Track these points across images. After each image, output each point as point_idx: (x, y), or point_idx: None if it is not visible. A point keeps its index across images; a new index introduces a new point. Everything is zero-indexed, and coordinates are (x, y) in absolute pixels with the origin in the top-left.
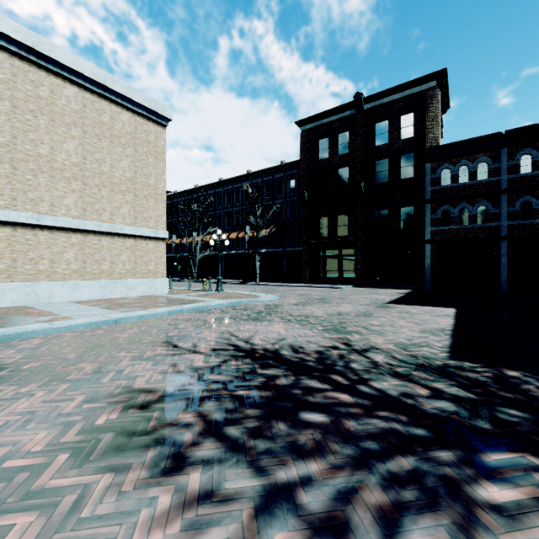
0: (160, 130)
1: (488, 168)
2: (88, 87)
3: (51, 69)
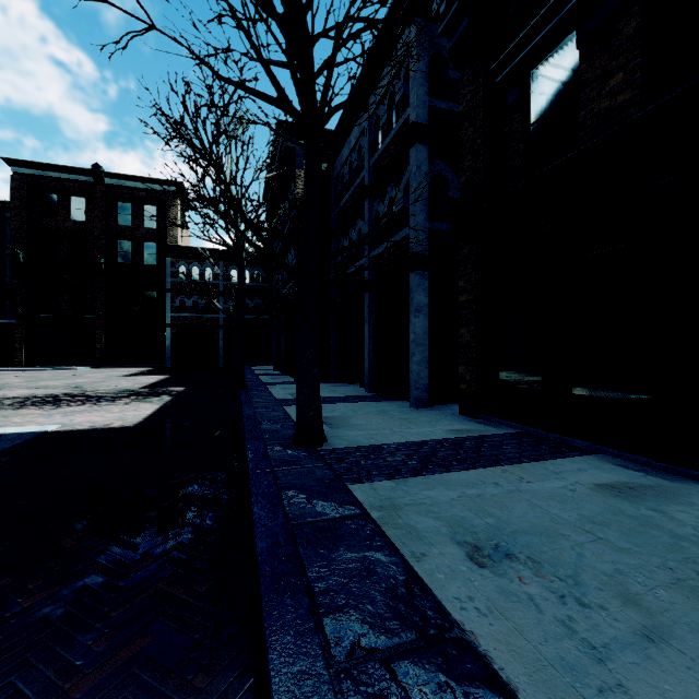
0: None
1: (212, 273)
2: None
3: None
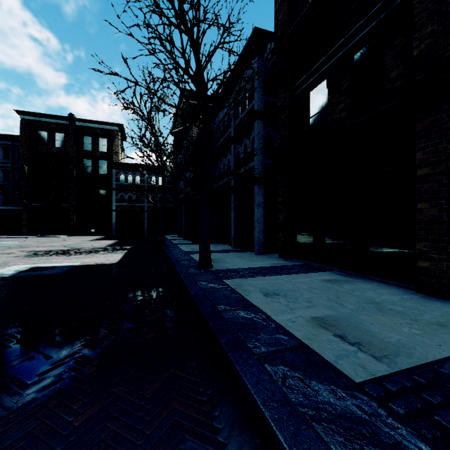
0: None
1: (140, 178)
2: None
3: None
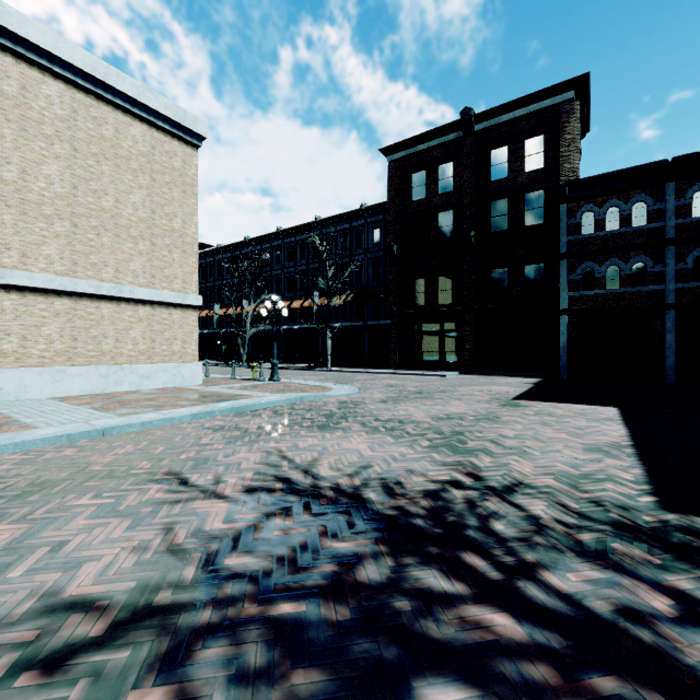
0: (189, 153)
1: (647, 209)
2: (81, 84)
3: (22, 54)
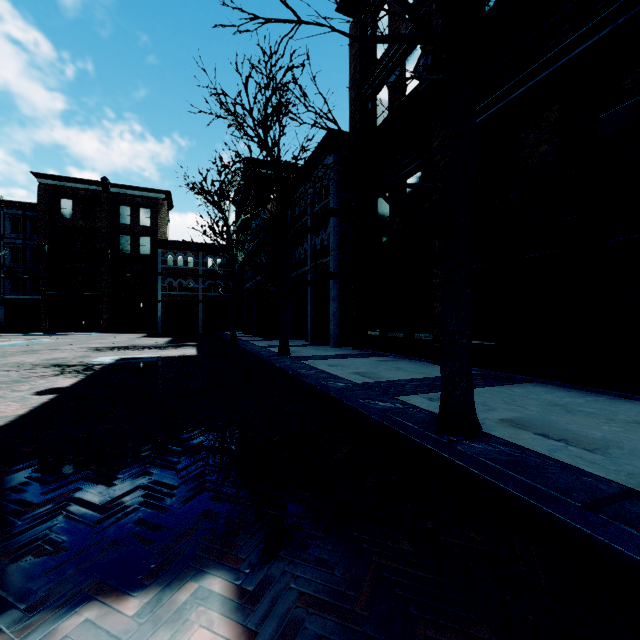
0: None
1: (193, 260)
2: None
3: None
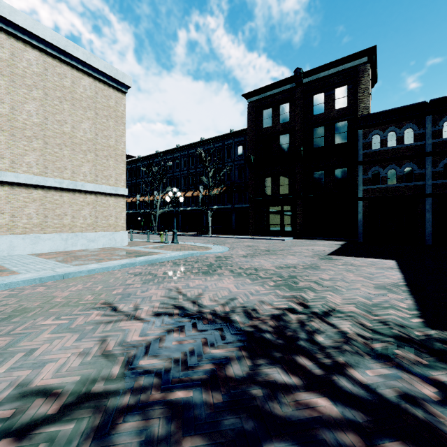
0: (120, 96)
1: (413, 133)
2: (50, 52)
3: (12, 32)
